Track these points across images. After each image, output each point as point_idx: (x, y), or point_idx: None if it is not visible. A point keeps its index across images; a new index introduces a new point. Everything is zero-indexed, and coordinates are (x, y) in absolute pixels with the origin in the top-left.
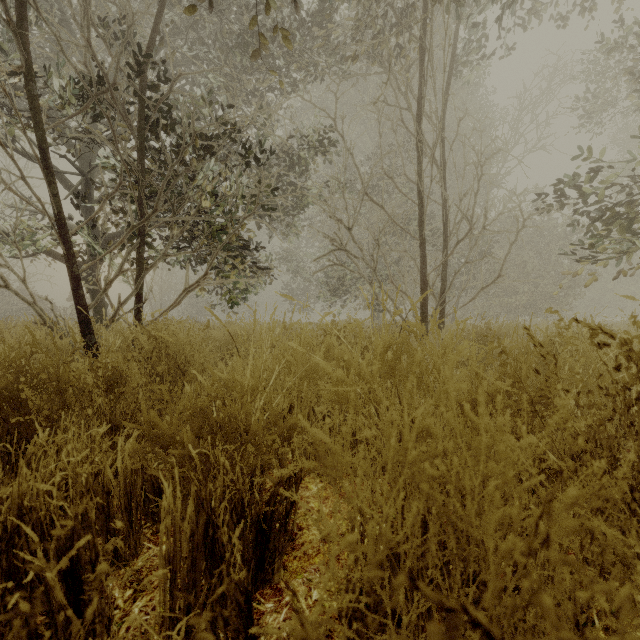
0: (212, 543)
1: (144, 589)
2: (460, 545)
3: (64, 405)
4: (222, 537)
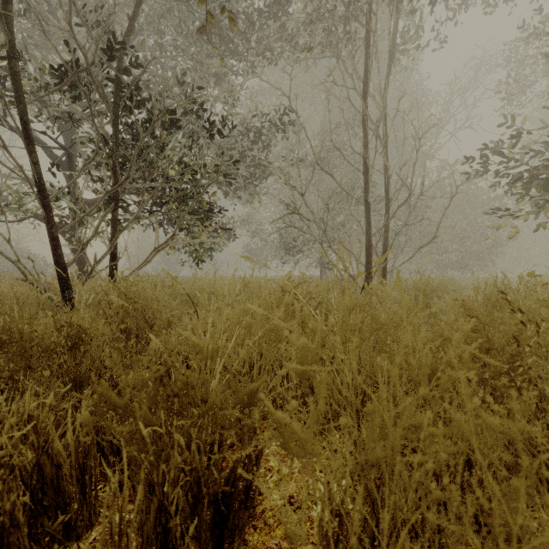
0: (164, 532)
1: None
2: None
3: (26, 365)
4: (175, 529)
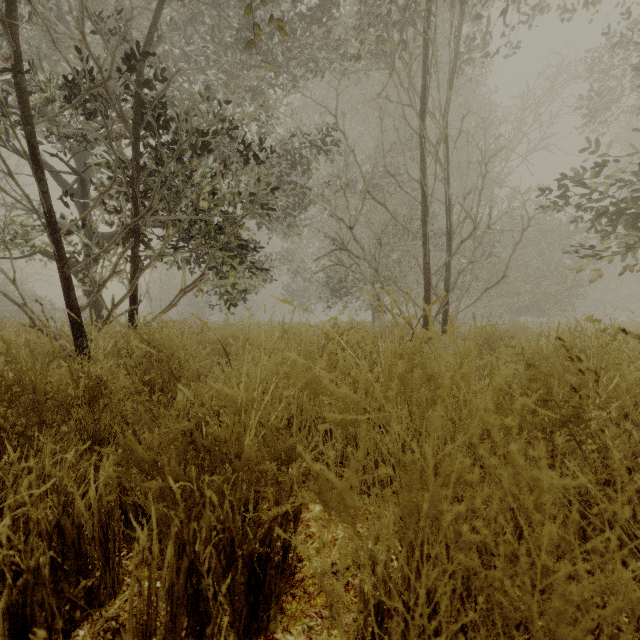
0: (196, 594)
1: (119, 639)
2: (506, 629)
3: (40, 420)
4: (207, 589)
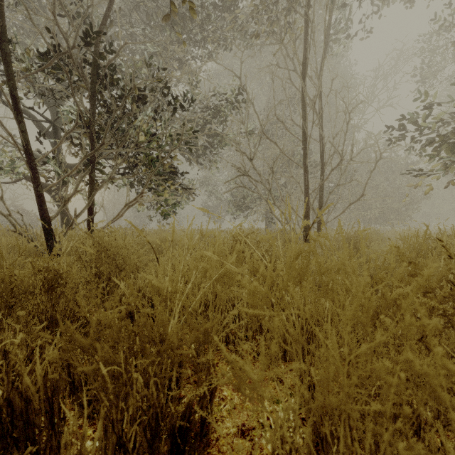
0: None
1: None
2: None
3: (6, 305)
4: None
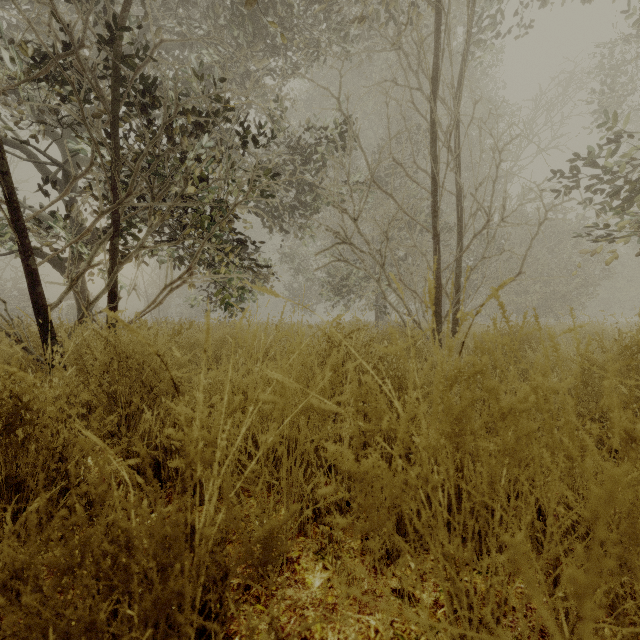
0: None
1: None
2: None
3: None
4: None
